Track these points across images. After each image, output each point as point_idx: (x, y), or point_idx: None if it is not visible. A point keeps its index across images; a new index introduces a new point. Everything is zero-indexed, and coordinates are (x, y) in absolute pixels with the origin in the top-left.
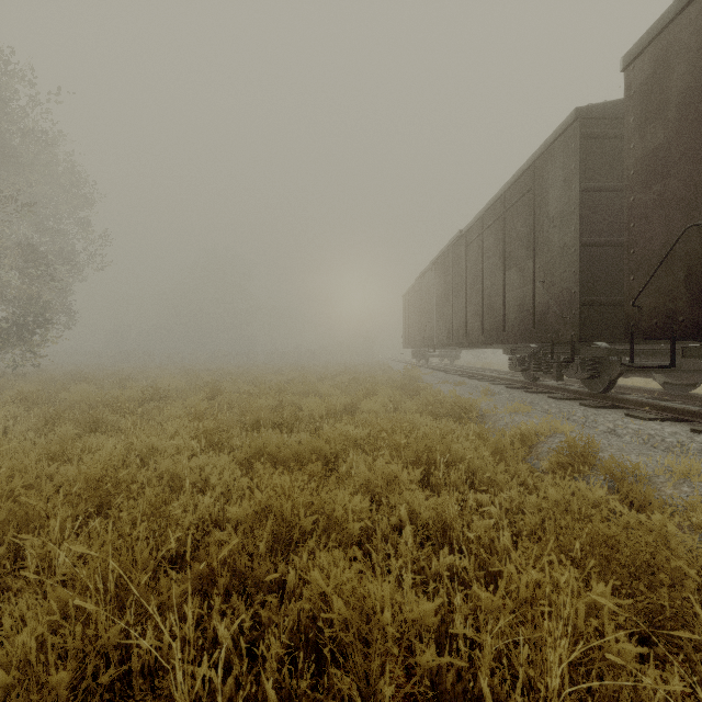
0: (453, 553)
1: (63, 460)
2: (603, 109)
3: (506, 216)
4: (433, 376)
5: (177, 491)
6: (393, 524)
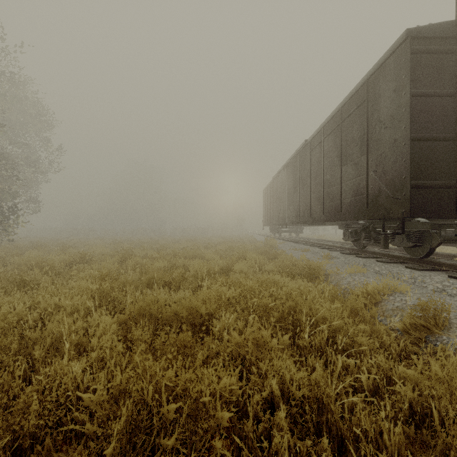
0: (331, 439)
1: None
2: (429, 29)
3: (342, 125)
4: (285, 245)
5: (62, 351)
6: (264, 398)
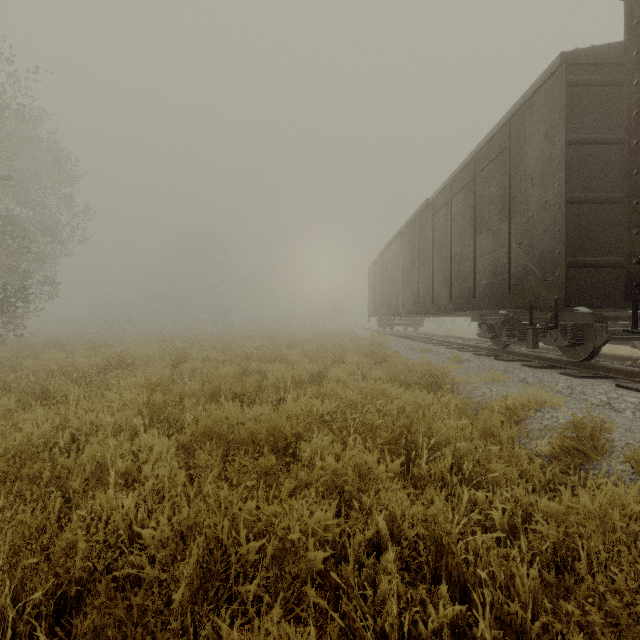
0: (452, 587)
1: None
2: (591, 53)
3: (476, 180)
4: (399, 343)
5: (105, 483)
6: (368, 539)
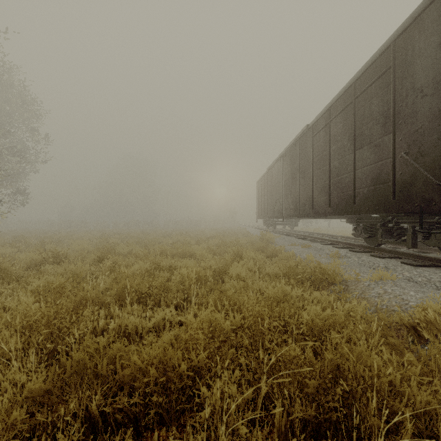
0: None
1: None
2: None
3: (356, 102)
4: (281, 239)
5: None
6: None
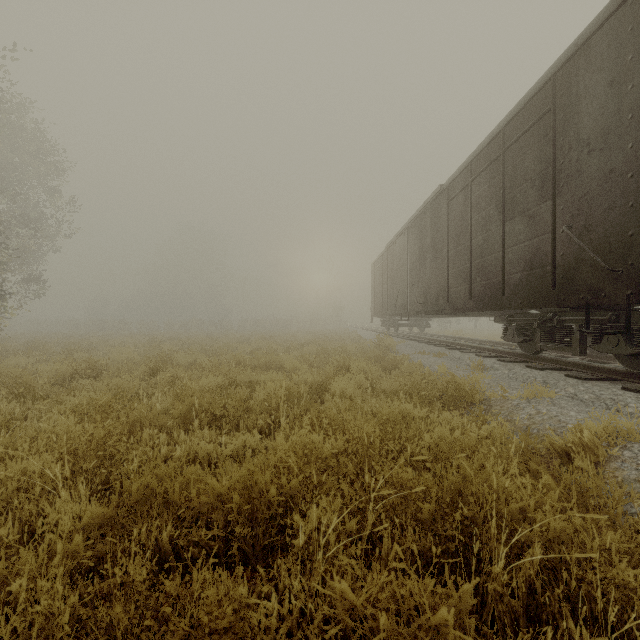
0: None
1: None
2: None
3: (506, 155)
4: (406, 346)
5: None
6: None
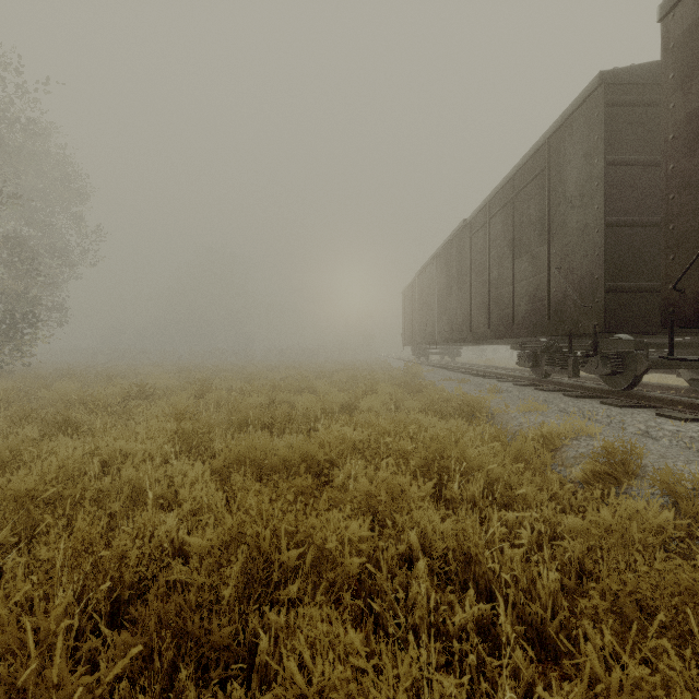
0: (479, 595)
1: (12, 467)
2: (631, 73)
3: (515, 200)
4: (435, 374)
5: (140, 507)
6: (400, 554)
